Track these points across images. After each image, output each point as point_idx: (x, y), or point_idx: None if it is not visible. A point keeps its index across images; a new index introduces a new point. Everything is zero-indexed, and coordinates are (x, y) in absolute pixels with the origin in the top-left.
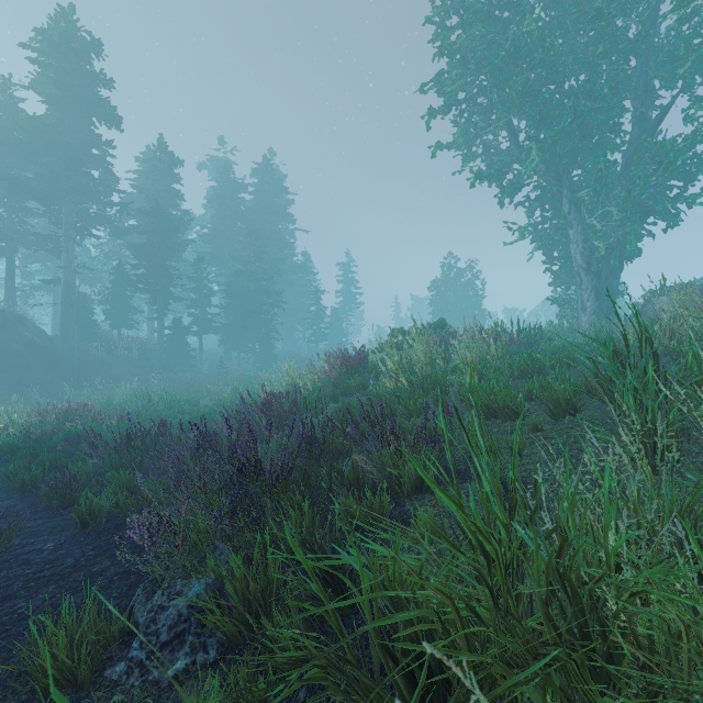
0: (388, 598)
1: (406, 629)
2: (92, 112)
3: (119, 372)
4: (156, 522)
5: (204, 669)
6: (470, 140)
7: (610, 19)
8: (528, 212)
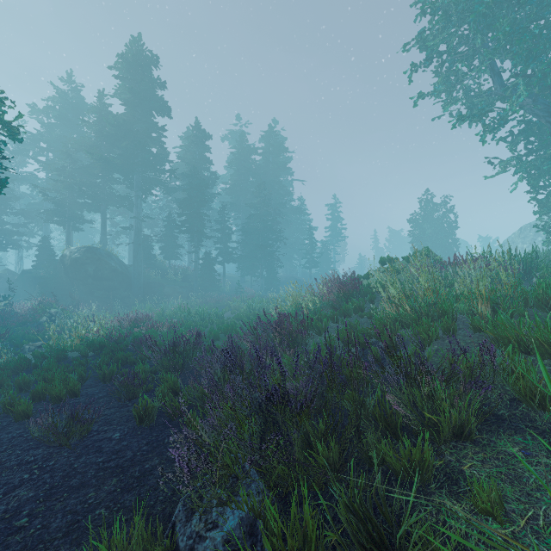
0: None
1: None
2: (152, 107)
3: (169, 291)
4: (194, 459)
5: None
6: (451, 86)
7: None
8: (511, 146)
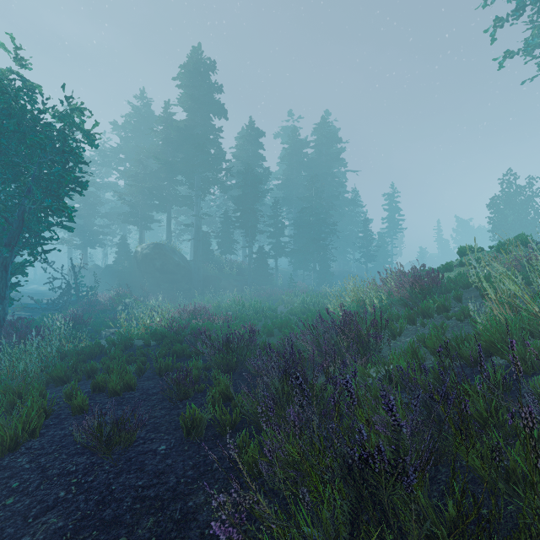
0: None
1: None
2: (210, 111)
3: (225, 284)
4: None
5: None
6: None
7: None
8: None
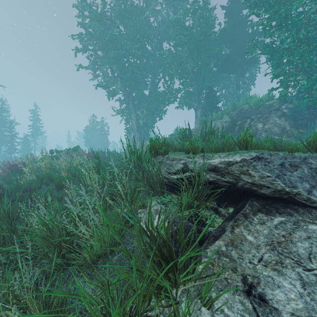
0: None
1: None
2: None
3: None
4: None
5: None
6: (95, 68)
7: (142, 44)
8: (121, 104)
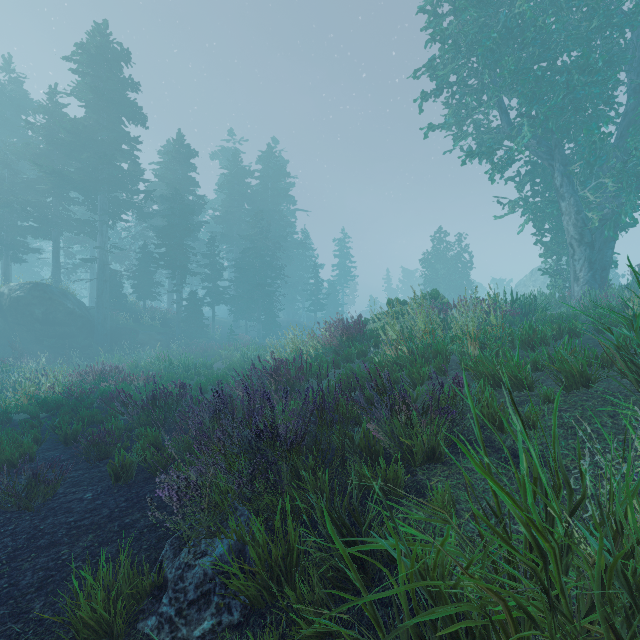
0: (425, 586)
1: (450, 626)
2: (122, 113)
3: (144, 339)
4: (184, 486)
5: (229, 630)
6: (461, 120)
7: None
8: (519, 186)
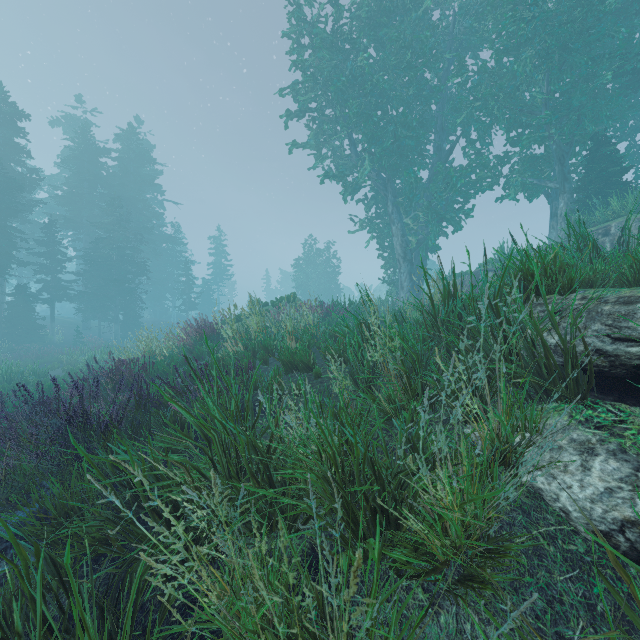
0: (154, 478)
1: (160, 491)
2: None
3: None
4: None
5: None
6: (320, 143)
7: (416, 71)
8: (367, 208)
